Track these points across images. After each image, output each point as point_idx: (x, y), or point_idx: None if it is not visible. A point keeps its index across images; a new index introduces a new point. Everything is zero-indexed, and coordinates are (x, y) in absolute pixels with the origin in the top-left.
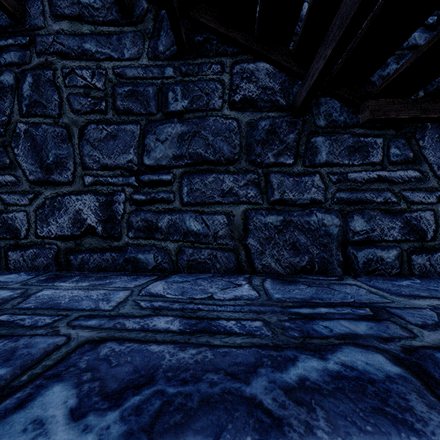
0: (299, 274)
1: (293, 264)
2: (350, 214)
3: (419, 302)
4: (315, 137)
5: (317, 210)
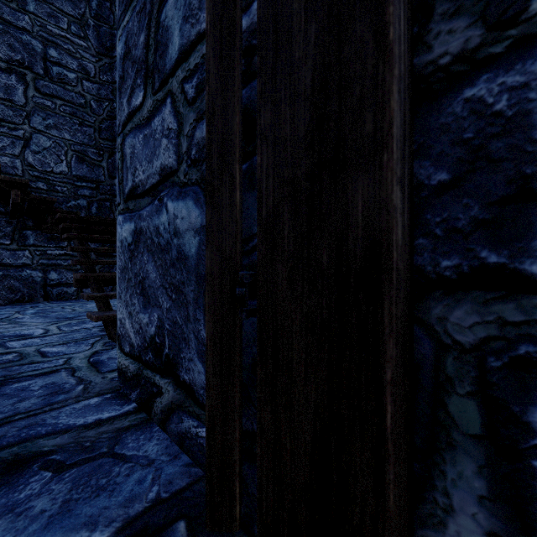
0: (15, 303)
1: (11, 298)
2: (49, 271)
3: (59, 304)
4: (26, 231)
5: (28, 269)
